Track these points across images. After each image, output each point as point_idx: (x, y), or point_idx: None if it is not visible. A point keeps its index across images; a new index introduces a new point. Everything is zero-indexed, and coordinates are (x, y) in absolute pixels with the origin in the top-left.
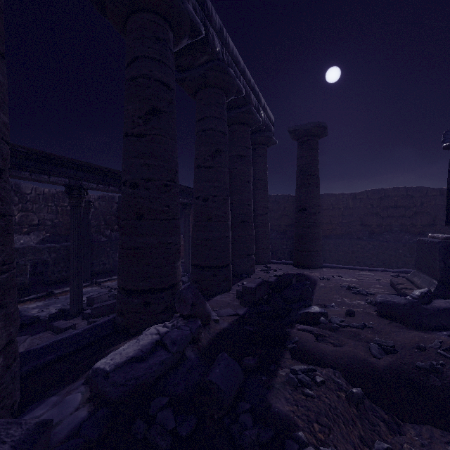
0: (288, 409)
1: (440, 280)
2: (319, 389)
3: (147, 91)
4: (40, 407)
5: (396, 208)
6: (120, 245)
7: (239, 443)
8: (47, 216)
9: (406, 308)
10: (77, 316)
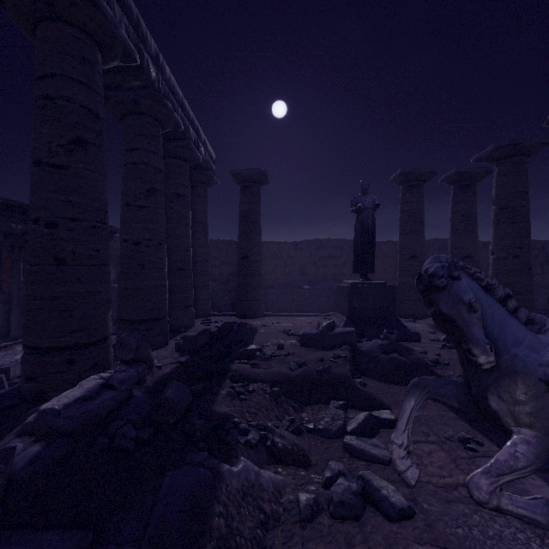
0: (228, 410)
1: (347, 316)
2: (251, 395)
3: (70, 117)
4: None
5: (330, 258)
6: (30, 295)
7: (192, 429)
8: None
9: (318, 336)
10: None
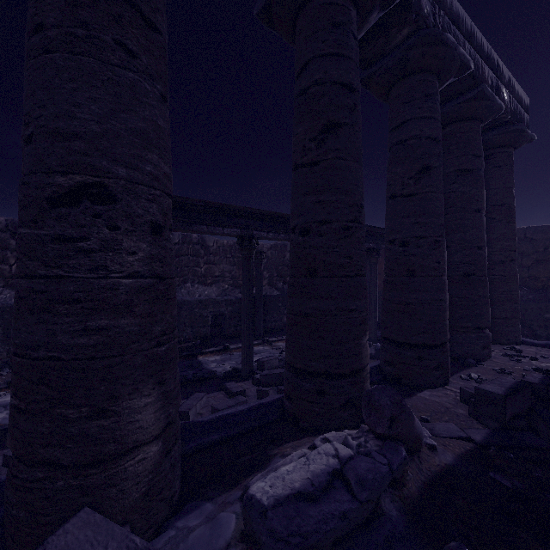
0: None
1: None
2: None
3: (321, 102)
4: (195, 513)
5: None
6: (288, 308)
7: None
8: (226, 268)
9: None
10: (248, 378)
